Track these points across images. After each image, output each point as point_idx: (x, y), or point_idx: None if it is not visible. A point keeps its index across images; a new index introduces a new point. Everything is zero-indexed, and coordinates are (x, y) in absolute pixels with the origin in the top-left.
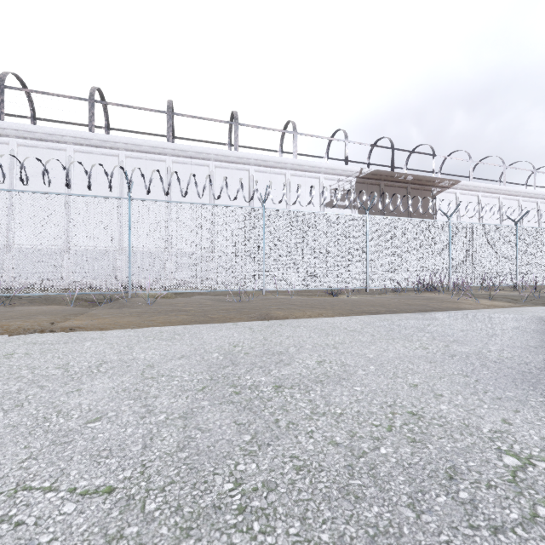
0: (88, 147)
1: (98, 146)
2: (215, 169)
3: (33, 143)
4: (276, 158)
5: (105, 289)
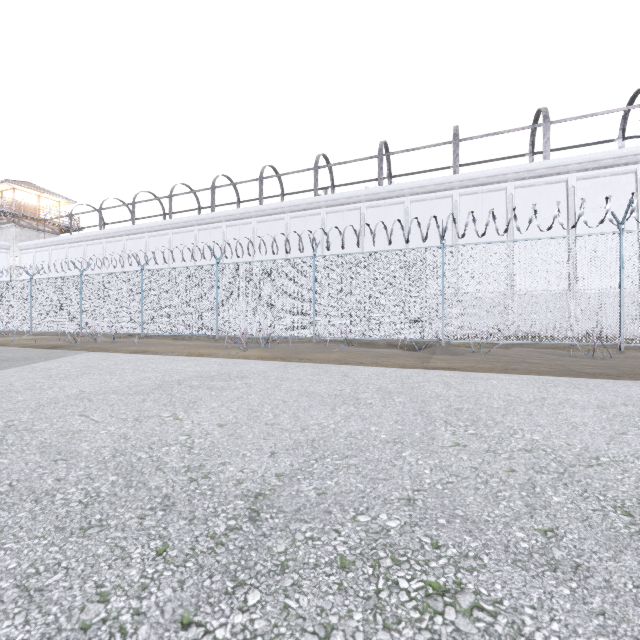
0: (377, 201)
1: (386, 198)
2: (515, 191)
3: (337, 209)
4: (616, 152)
5: (418, 337)
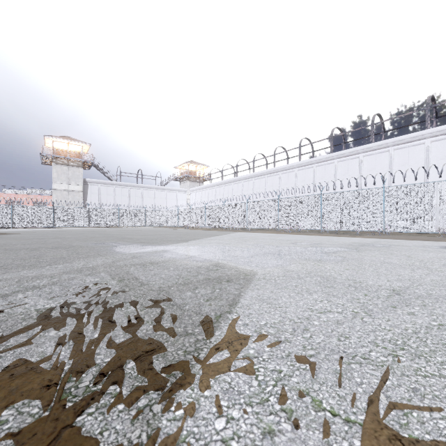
0: (370, 152)
1: (376, 149)
2: None
3: (344, 159)
4: None
5: (372, 230)
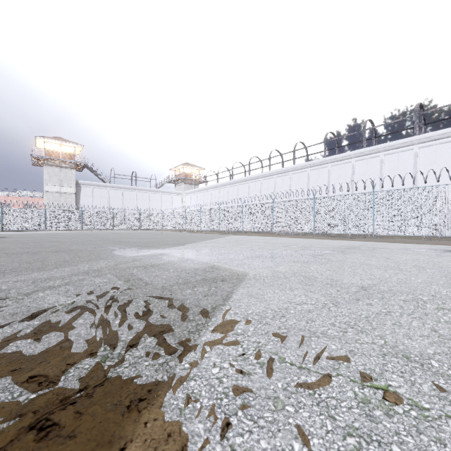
0: (362, 157)
1: (367, 154)
2: None
3: (337, 163)
4: None
5: (362, 233)
